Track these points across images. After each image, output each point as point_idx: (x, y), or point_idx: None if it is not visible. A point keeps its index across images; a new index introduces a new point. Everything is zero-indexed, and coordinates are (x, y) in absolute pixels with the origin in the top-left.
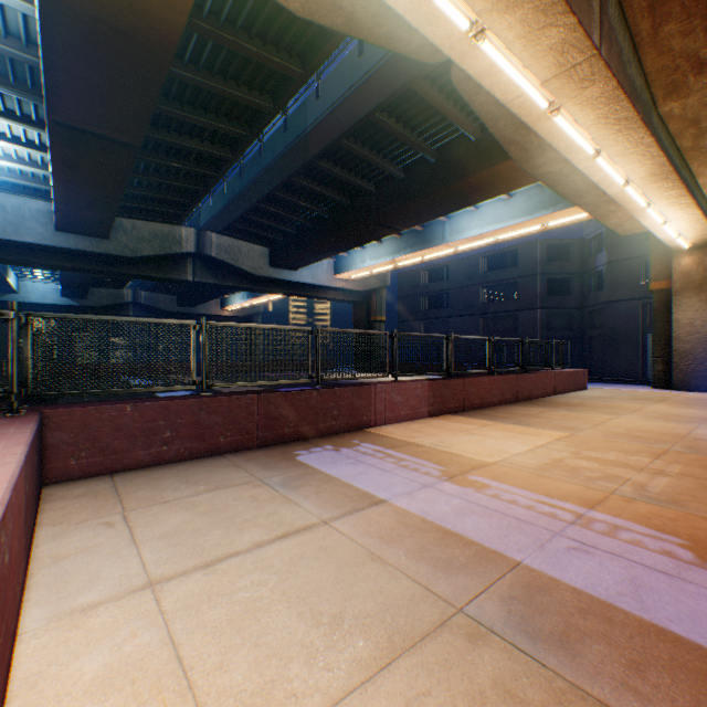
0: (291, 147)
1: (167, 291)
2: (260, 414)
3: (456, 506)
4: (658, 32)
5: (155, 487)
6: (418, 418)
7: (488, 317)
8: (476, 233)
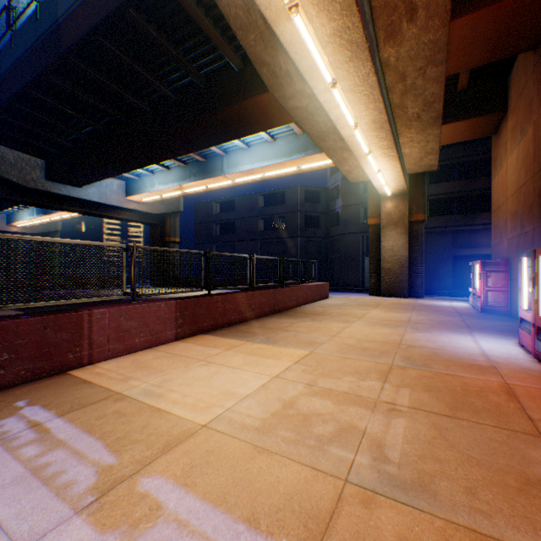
0: (43, 38)
1: None
2: None
3: None
4: None
5: None
6: (161, 343)
7: (265, 242)
8: (249, 168)
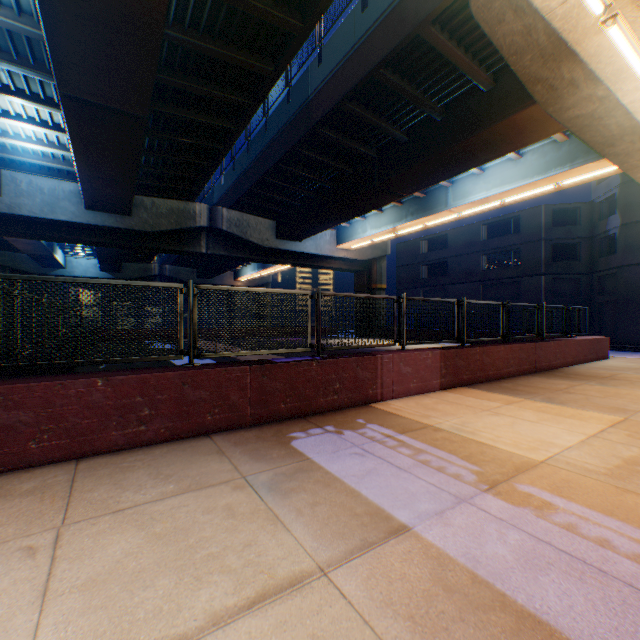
0: (293, 117)
1: (188, 264)
2: (252, 388)
3: (518, 548)
4: None
5: (116, 483)
6: (428, 391)
7: (489, 284)
8: (482, 196)
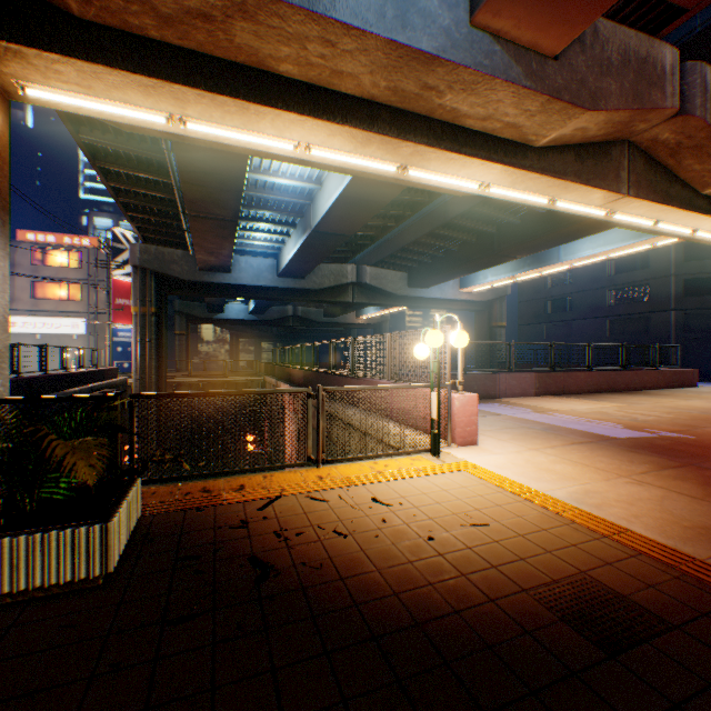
0: (433, 210)
1: (317, 305)
2: None
3: (535, 417)
4: (680, 164)
5: None
6: (527, 396)
7: (615, 319)
8: (588, 254)
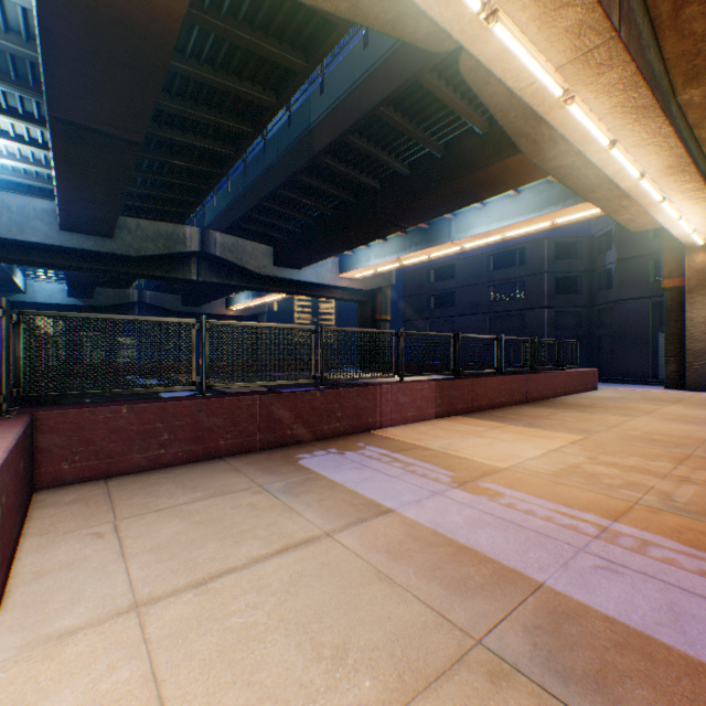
0: (295, 144)
1: (172, 290)
2: (261, 416)
3: (469, 517)
4: (680, 14)
5: (150, 493)
6: (424, 419)
7: (495, 316)
8: (483, 230)
